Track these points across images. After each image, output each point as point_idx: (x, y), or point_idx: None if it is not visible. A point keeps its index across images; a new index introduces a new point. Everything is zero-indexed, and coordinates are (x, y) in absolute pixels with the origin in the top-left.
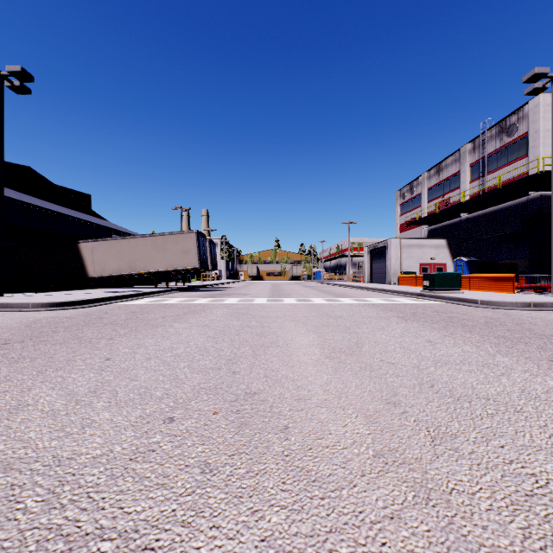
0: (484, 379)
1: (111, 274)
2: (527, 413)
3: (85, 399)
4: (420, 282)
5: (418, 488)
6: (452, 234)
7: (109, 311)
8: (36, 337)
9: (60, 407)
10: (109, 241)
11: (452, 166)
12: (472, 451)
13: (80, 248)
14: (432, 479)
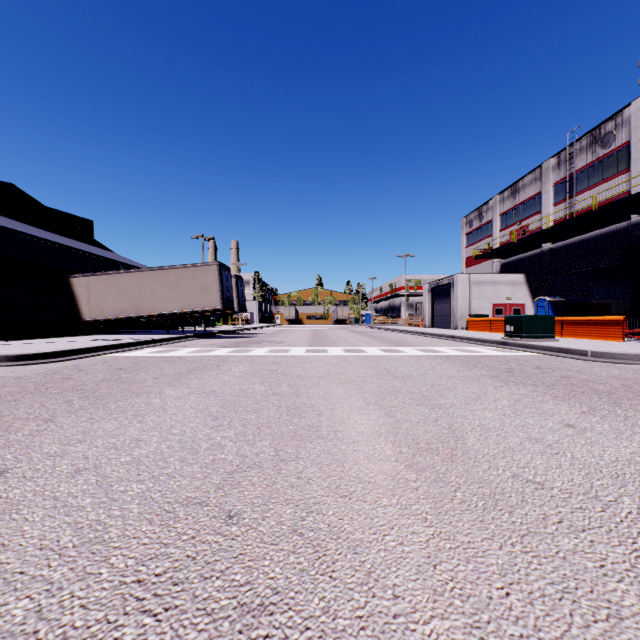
0: None
1: (111, 316)
2: None
3: None
4: (495, 327)
5: None
6: (531, 269)
7: (86, 367)
8: None
9: None
10: (108, 275)
11: (531, 186)
12: None
13: (73, 284)
14: None
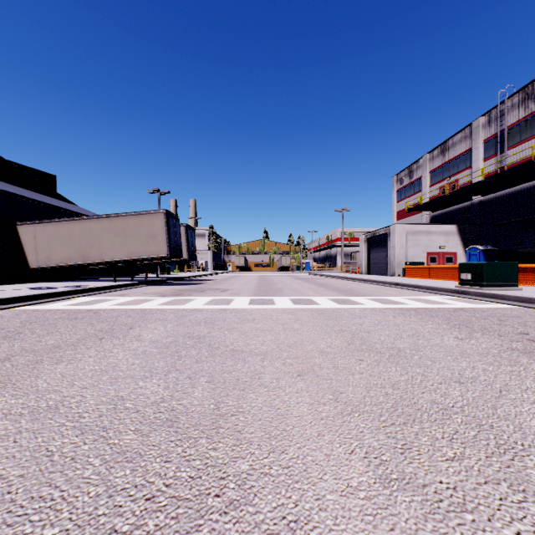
0: None
1: (57, 264)
2: None
3: None
4: (434, 274)
5: None
6: (460, 220)
7: None
8: None
9: None
10: (55, 223)
11: (460, 144)
12: None
13: (19, 231)
14: None
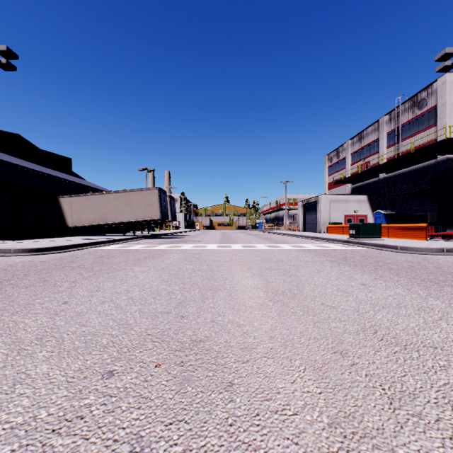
0: (424, 324)
1: (86, 224)
2: None
3: (29, 348)
4: (346, 231)
5: None
6: (372, 191)
7: (80, 256)
8: (7, 280)
9: None
10: (85, 196)
11: (372, 134)
12: (438, 418)
13: (61, 202)
14: None
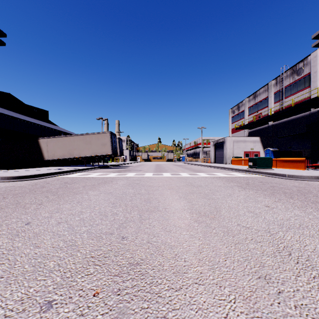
0: None
1: (58, 158)
2: None
3: None
4: (245, 163)
5: None
6: (263, 134)
7: (50, 182)
8: None
9: None
10: (57, 138)
11: (263, 94)
12: None
13: (39, 142)
14: None
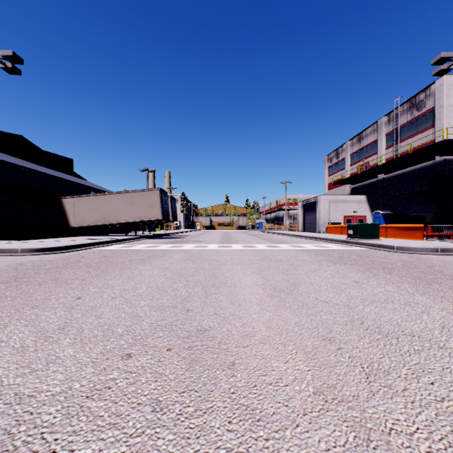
0: (407, 317)
1: (89, 224)
2: (450, 349)
3: (54, 336)
4: (345, 231)
5: (358, 428)
6: (371, 191)
7: (85, 255)
8: (20, 278)
9: (29, 343)
10: (87, 197)
11: (371, 135)
12: (405, 388)
13: (63, 203)
14: (370, 419)
